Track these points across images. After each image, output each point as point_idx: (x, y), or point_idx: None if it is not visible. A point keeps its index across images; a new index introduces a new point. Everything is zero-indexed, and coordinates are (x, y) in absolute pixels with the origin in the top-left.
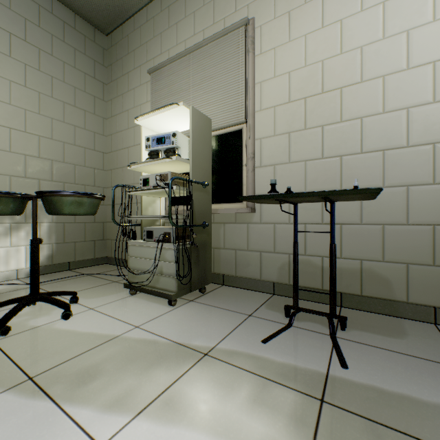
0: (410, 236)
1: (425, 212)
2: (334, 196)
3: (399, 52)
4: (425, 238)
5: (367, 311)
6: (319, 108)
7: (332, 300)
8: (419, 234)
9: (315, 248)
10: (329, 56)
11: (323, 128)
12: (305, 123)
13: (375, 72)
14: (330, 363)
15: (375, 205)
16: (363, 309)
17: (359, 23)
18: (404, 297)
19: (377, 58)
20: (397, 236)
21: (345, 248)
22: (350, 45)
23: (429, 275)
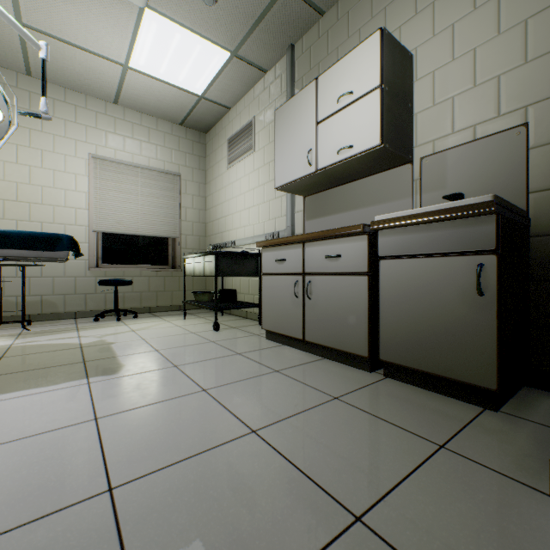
0: (67, 282)
1: (73, 272)
2: (25, 266)
3: (61, 197)
4: (73, 283)
5: (46, 320)
6: (15, 210)
7: (24, 313)
8: (70, 281)
9: (12, 292)
10: (22, 182)
11: (18, 222)
12: (4, 215)
13: (50, 202)
14: (23, 331)
15: (50, 268)
16: (43, 320)
17: (41, 173)
18: (64, 310)
19: (51, 195)
20: (61, 283)
21: (33, 290)
22: (36, 182)
23: (74, 298)
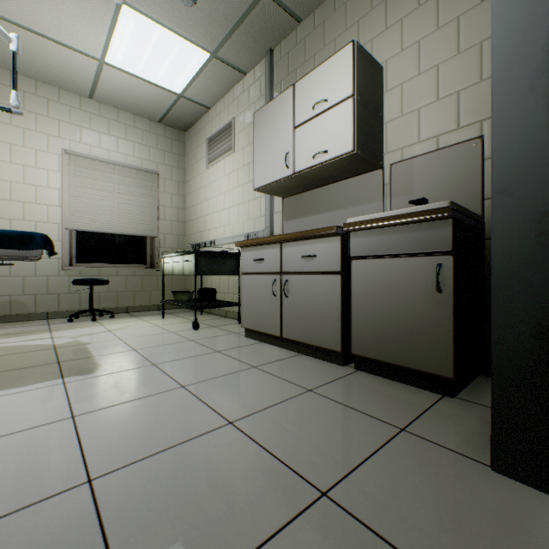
0: (38, 282)
1: (45, 271)
2: None
3: (32, 194)
4: (44, 282)
5: (15, 322)
6: None
7: None
8: (42, 280)
9: None
10: None
11: None
12: None
13: (19, 198)
14: None
15: (19, 267)
16: (12, 321)
17: (10, 168)
18: (35, 311)
19: (21, 191)
20: (32, 282)
21: (1, 290)
22: (4, 177)
23: (46, 299)
